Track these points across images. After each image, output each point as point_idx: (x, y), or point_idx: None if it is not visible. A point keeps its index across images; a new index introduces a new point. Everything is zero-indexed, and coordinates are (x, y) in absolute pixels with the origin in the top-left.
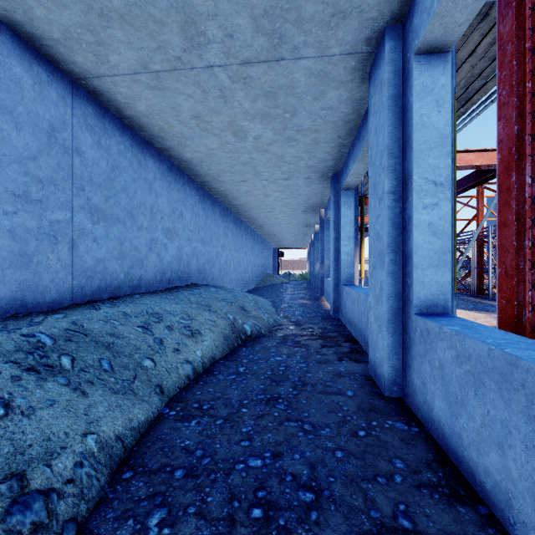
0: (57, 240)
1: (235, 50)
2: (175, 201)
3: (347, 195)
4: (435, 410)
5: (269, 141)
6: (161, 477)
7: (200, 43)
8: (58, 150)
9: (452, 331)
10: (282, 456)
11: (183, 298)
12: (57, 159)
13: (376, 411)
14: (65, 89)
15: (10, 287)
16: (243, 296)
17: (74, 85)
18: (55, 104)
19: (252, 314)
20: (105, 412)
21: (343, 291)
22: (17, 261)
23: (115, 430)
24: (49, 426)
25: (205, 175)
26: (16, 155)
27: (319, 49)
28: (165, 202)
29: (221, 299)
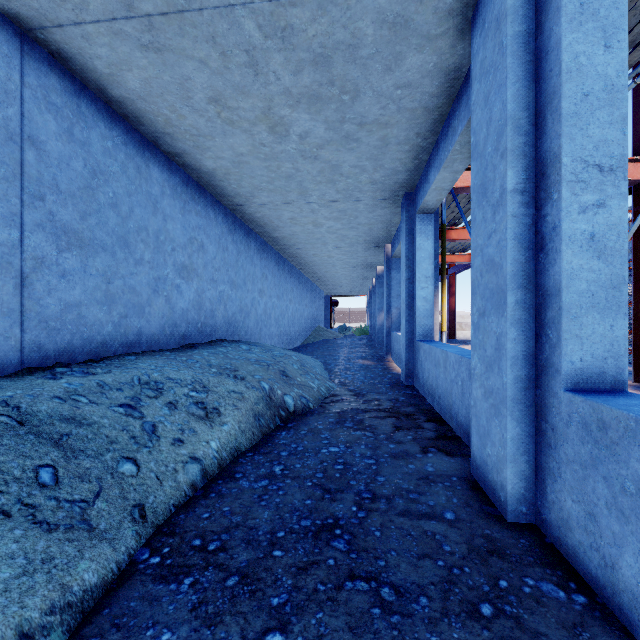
0: None
1: None
2: (192, 227)
3: (424, 220)
4: (623, 572)
5: (320, 142)
6: None
7: None
8: None
9: None
10: None
11: (200, 359)
12: None
13: (500, 555)
14: (9, 42)
15: None
16: (285, 356)
17: (26, 40)
18: None
19: (297, 381)
20: (12, 580)
21: (419, 349)
22: None
23: (22, 623)
24: None
25: (234, 195)
26: None
27: None
28: (179, 228)
29: (255, 361)
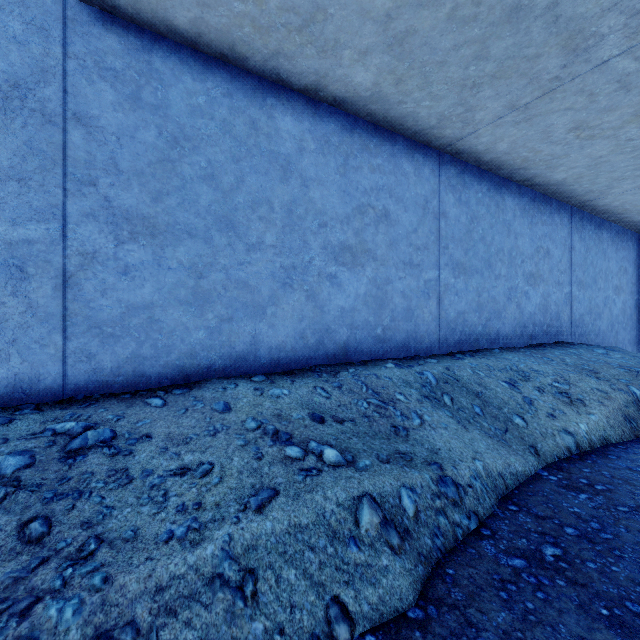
0: (429, 296)
1: None
2: (538, 237)
3: None
4: None
5: None
6: (549, 525)
7: (587, 47)
8: (430, 218)
9: None
10: None
11: (553, 357)
12: (429, 226)
13: None
14: (434, 162)
15: (401, 335)
16: None
17: (440, 155)
18: (427, 180)
19: None
20: (485, 449)
21: None
22: (405, 315)
23: (496, 467)
24: (448, 442)
25: (584, 194)
26: (405, 232)
27: None
28: (526, 242)
29: (617, 365)
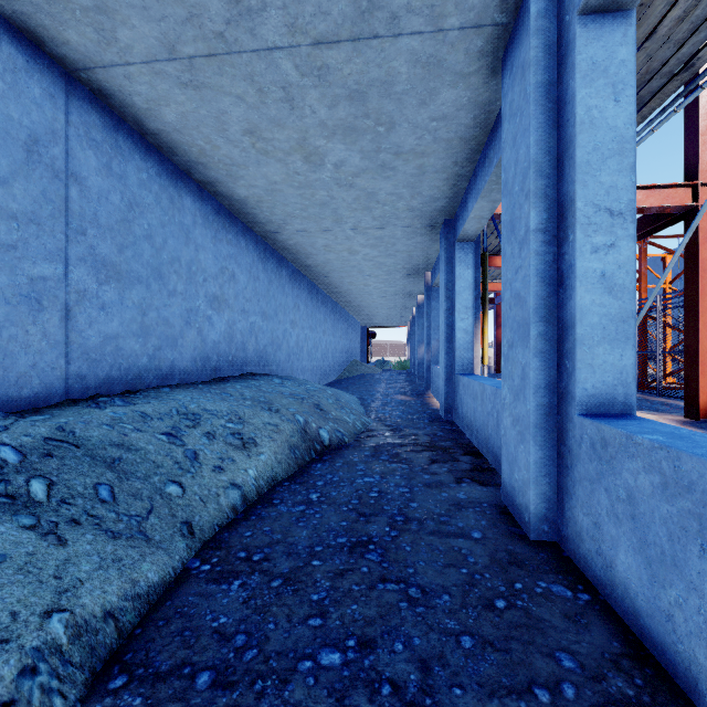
0: (41, 305)
1: (304, 21)
2: (224, 257)
3: (464, 249)
4: (618, 569)
5: (355, 170)
6: (173, 687)
7: (251, 9)
8: (44, 172)
9: (653, 443)
10: (375, 645)
11: (233, 392)
12: (41, 186)
13: (519, 565)
14: (55, 83)
15: None
16: (320, 390)
17: (70, 80)
18: (39, 105)
19: (332, 415)
20: (92, 571)
21: (458, 383)
22: None
23: (105, 603)
24: None
25: (266, 223)
26: None
27: (430, 19)
28: (210, 258)
29: (289, 394)
